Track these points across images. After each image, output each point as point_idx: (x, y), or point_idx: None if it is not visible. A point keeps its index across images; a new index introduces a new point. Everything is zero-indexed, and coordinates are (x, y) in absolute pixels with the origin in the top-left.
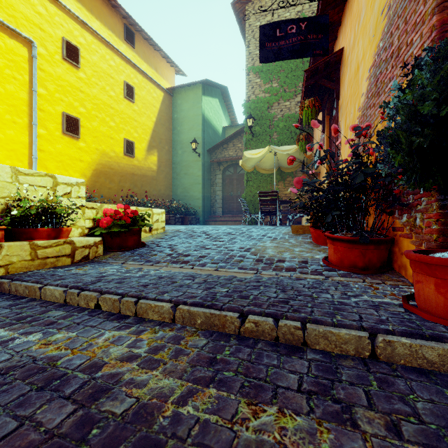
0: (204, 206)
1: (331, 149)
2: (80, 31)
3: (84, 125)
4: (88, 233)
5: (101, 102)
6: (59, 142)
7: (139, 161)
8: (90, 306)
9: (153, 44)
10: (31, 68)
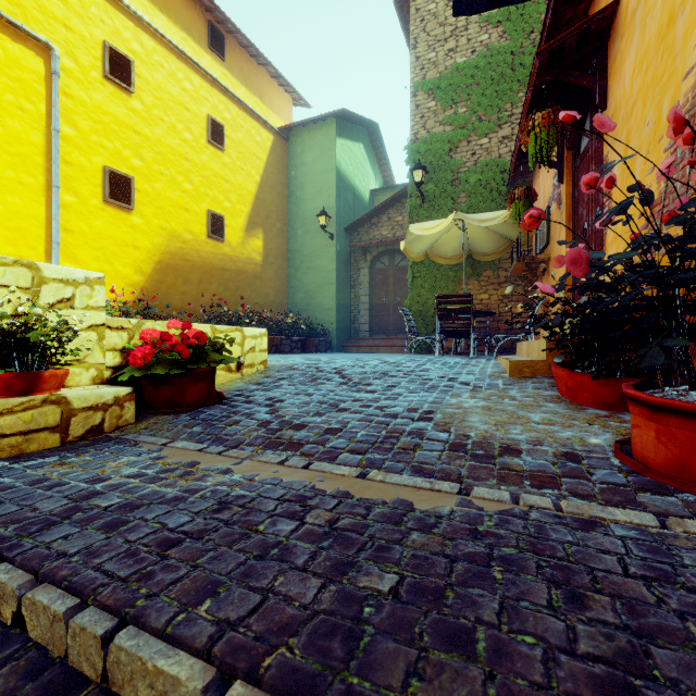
0: (340, 322)
1: (576, 213)
2: (134, 31)
3: (140, 188)
4: (110, 377)
5: (170, 150)
6: (97, 216)
7: (233, 247)
8: (3, 615)
9: (256, 54)
10: (51, 93)
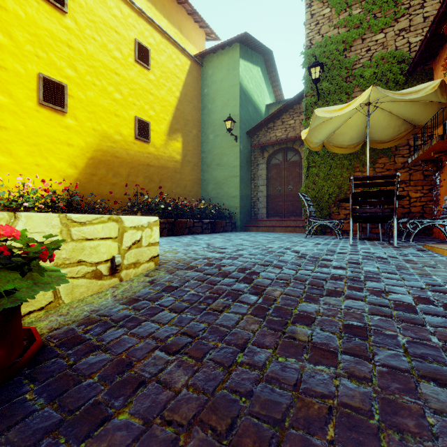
0: (243, 207)
1: None
2: None
3: (74, 95)
4: None
5: (101, 65)
6: (32, 116)
7: (157, 148)
8: None
9: None
10: None
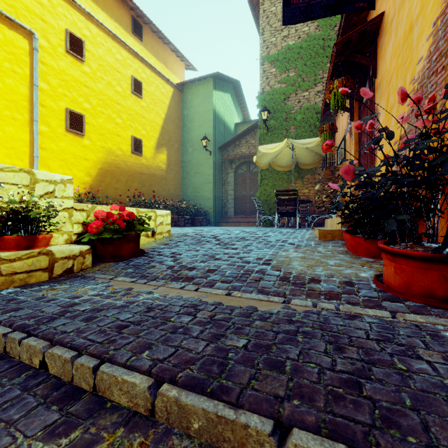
0: (215, 207)
1: (361, 140)
2: (85, 22)
3: (89, 122)
4: (76, 240)
5: (107, 98)
6: (62, 140)
7: (147, 159)
8: (34, 363)
9: (162, 37)
10: (32, 62)
